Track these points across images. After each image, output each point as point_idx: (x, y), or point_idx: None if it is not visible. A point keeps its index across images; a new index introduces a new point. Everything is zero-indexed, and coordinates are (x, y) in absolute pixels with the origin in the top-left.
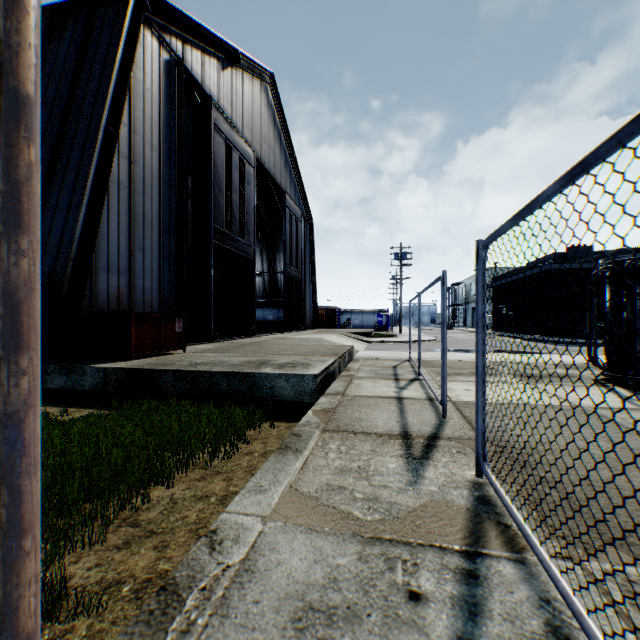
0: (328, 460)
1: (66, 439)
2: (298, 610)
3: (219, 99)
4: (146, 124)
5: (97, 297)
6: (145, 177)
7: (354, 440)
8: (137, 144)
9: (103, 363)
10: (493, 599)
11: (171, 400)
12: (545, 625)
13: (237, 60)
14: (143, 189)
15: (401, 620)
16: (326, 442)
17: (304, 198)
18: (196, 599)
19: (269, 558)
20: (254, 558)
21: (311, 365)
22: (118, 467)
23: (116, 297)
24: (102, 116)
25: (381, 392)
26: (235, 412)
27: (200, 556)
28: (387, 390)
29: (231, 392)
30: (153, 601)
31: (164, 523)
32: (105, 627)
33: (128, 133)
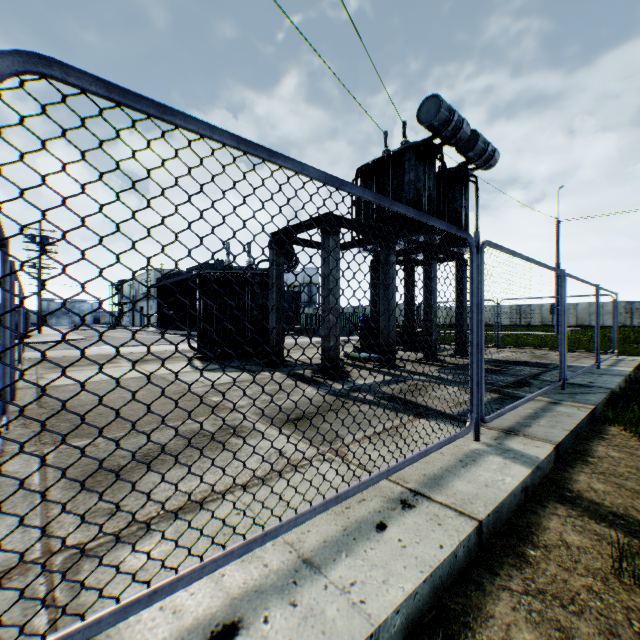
0: None
1: None
2: None
3: None
4: None
5: None
6: None
7: None
8: None
9: None
10: None
11: None
12: None
13: None
14: None
15: None
16: None
17: None
18: None
19: None
20: None
21: None
22: None
23: None
24: None
25: None
26: None
27: None
28: None
29: None
30: None
31: None
32: None
33: None
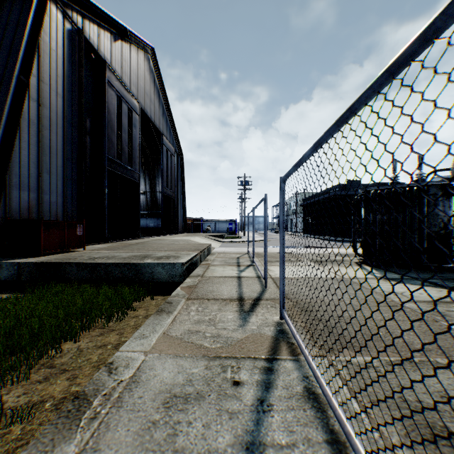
0: (190, 316)
1: None
2: (167, 398)
3: (112, 62)
4: (52, 76)
5: (10, 208)
6: (51, 117)
7: (207, 303)
8: (45, 91)
9: (17, 259)
10: (279, 379)
11: (75, 284)
12: (304, 388)
13: (126, 35)
14: (50, 126)
15: (227, 395)
16: (189, 306)
17: (177, 139)
18: (100, 400)
19: (149, 374)
20: (139, 375)
21: (180, 257)
22: (36, 331)
23: (27, 208)
24: (15, 67)
25: (228, 274)
26: (125, 290)
27: (102, 377)
28: (232, 272)
29: (122, 277)
30: (70, 405)
31: (74, 364)
32: (35, 427)
33: (37, 82)
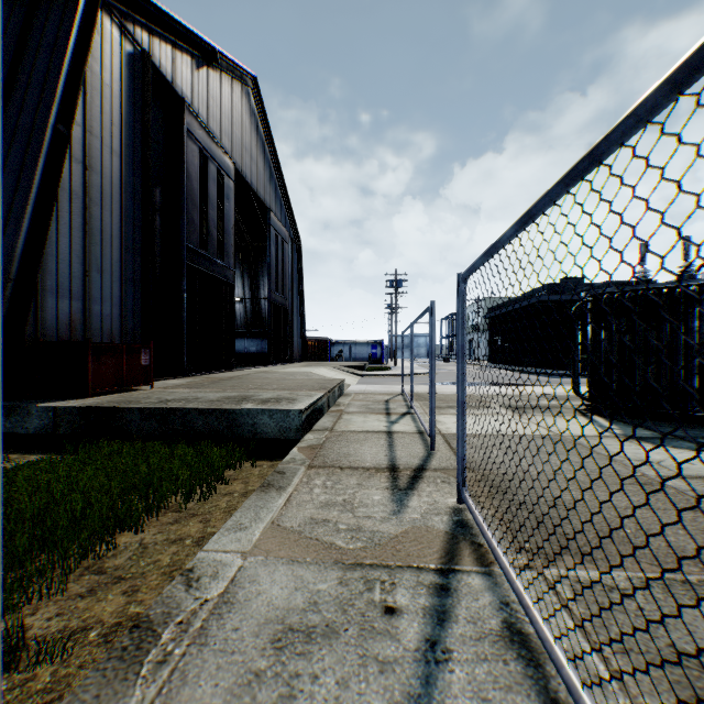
0: (313, 495)
1: (11, 487)
2: (278, 632)
3: (193, 101)
4: (105, 125)
5: (44, 324)
6: (104, 186)
7: (340, 475)
8: (94, 147)
9: (52, 401)
10: (460, 606)
11: (138, 441)
12: (503, 623)
13: (214, 59)
14: (101, 200)
15: (376, 631)
16: (311, 478)
17: (291, 217)
18: (173, 632)
19: (249, 590)
20: (234, 591)
21: (297, 400)
22: (77, 514)
23: (68, 325)
24: (50, 113)
25: (371, 427)
26: (213, 451)
27: (176, 594)
28: (377, 425)
29: (208, 431)
30: (126, 638)
31: (134, 568)
32: (72, 672)
33: (83, 134)
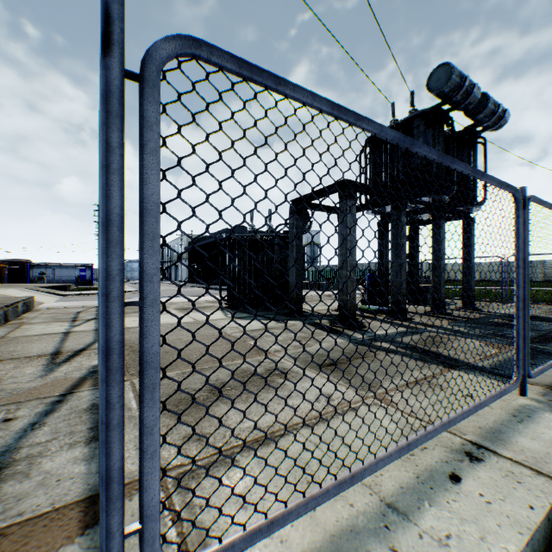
0: None
1: None
2: None
3: None
4: None
5: None
6: None
7: None
8: None
9: None
10: (67, 405)
11: None
12: (91, 405)
13: None
14: None
15: None
16: None
17: None
18: None
19: None
20: None
21: None
22: None
23: None
24: None
25: (51, 331)
26: None
27: None
28: (59, 329)
29: None
30: None
31: None
32: None
33: None
